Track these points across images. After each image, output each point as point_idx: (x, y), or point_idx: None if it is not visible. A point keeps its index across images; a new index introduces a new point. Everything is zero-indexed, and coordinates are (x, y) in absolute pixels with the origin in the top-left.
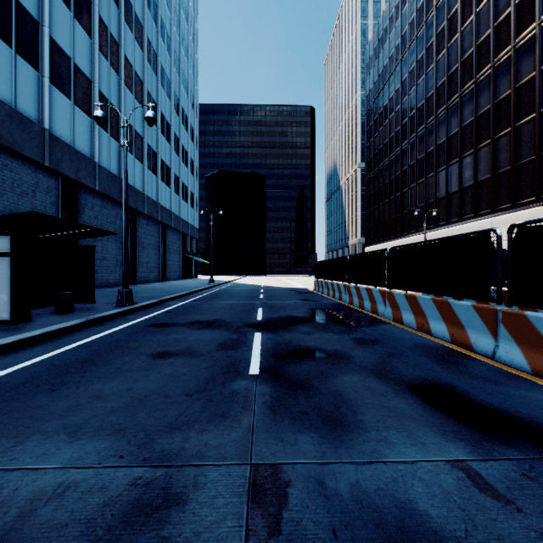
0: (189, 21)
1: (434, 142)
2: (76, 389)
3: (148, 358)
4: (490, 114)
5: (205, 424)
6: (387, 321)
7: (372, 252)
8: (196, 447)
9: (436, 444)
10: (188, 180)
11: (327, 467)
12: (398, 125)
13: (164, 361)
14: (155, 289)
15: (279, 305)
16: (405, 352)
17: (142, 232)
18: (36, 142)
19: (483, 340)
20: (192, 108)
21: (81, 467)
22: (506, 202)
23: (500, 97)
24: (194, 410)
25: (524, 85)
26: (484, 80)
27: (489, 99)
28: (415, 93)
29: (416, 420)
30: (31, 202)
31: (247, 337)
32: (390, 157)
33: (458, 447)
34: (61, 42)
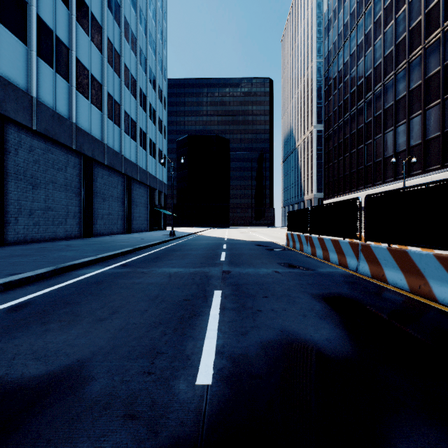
0: None
1: (407, 87)
2: None
3: None
4: None
5: None
6: None
7: None
8: None
9: None
10: (156, 137)
11: None
12: (361, 78)
13: None
14: (98, 244)
15: (251, 279)
16: None
17: (101, 182)
18: None
19: None
20: (160, 70)
21: None
22: None
23: None
24: None
25: None
26: None
27: None
28: (382, 41)
29: None
30: None
31: None
32: (352, 111)
33: None
34: None
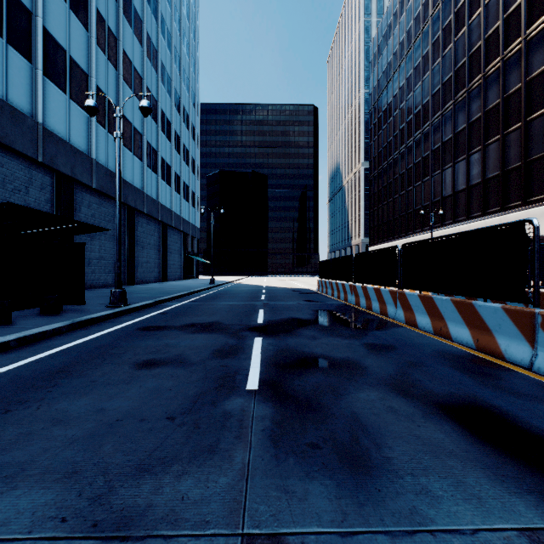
0: (190, 18)
1: (440, 138)
2: (36, 410)
3: (130, 368)
4: (499, 109)
5: (186, 464)
6: (399, 323)
7: (380, 250)
8: (169, 503)
9: (497, 498)
10: (189, 179)
11: (351, 542)
12: (402, 122)
13: (148, 371)
14: (154, 290)
15: (281, 306)
16: (426, 361)
17: (141, 231)
18: (29, 137)
19: (516, 348)
20: (193, 106)
21: (3, 538)
22: (517, 199)
23: (509, 91)
24: (175, 441)
25: (536, 78)
26: (492, 74)
27: (498, 94)
28: (420, 89)
29: (460, 458)
30: (24, 199)
31: (246, 342)
32: (395, 155)
33: (529, 505)
34: (56, 34)
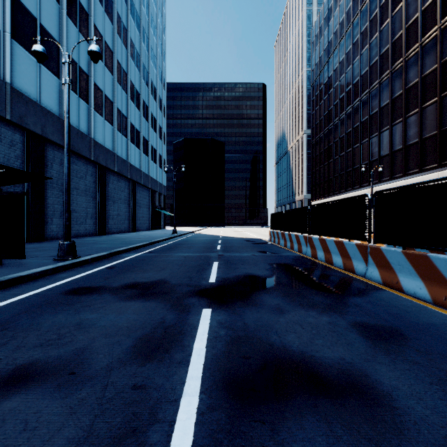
0: (157, 5)
1: (378, 104)
2: None
3: None
4: (437, 74)
5: None
6: (375, 284)
7: (343, 199)
8: None
9: None
10: (157, 143)
11: None
12: (342, 92)
13: None
14: (118, 240)
15: (236, 258)
16: None
17: (112, 187)
18: None
19: None
20: (160, 81)
21: None
22: None
23: None
24: None
25: None
26: (429, 42)
27: (435, 60)
28: (359, 62)
29: None
30: None
31: (189, 319)
32: (335, 121)
33: None
34: (26, 2)
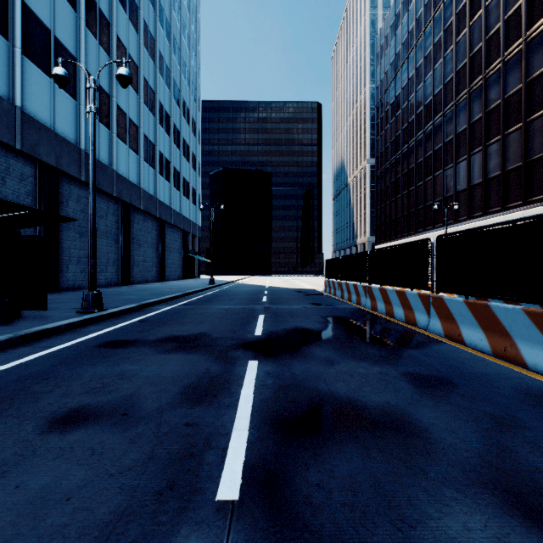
0: (191, 9)
1: (454, 130)
2: None
3: (35, 429)
4: (522, 95)
5: None
6: (436, 337)
7: (405, 244)
8: None
9: None
10: (190, 175)
11: None
12: (412, 114)
13: (59, 438)
14: (146, 290)
15: (285, 310)
16: (519, 414)
17: (137, 228)
18: (5, 121)
19: None
20: (194, 100)
21: None
22: (542, 192)
23: (533, 74)
24: None
25: None
26: (513, 57)
27: (519, 78)
28: (431, 79)
29: None
30: (0, 190)
31: (234, 370)
32: (403, 149)
33: None
34: (38, 11)
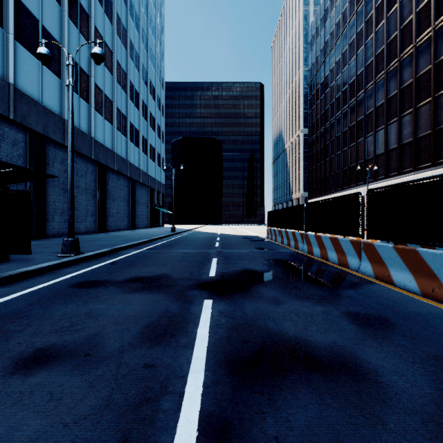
0: (156, 6)
1: (374, 104)
2: None
3: None
4: (431, 74)
5: None
6: (368, 278)
7: (338, 197)
8: None
9: None
10: (155, 142)
11: None
12: (338, 92)
13: (21, 381)
14: (119, 237)
15: (235, 254)
16: None
17: (112, 185)
18: (0, 95)
19: None
20: (159, 81)
21: None
22: None
23: (441, 57)
24: None
25: None
26: (424, 43)
27: (429, 60)
28: (354, 62)
29: None
30: None
31: (191, 309)
32: (331, 120)
33: None
34: (28, 4)
